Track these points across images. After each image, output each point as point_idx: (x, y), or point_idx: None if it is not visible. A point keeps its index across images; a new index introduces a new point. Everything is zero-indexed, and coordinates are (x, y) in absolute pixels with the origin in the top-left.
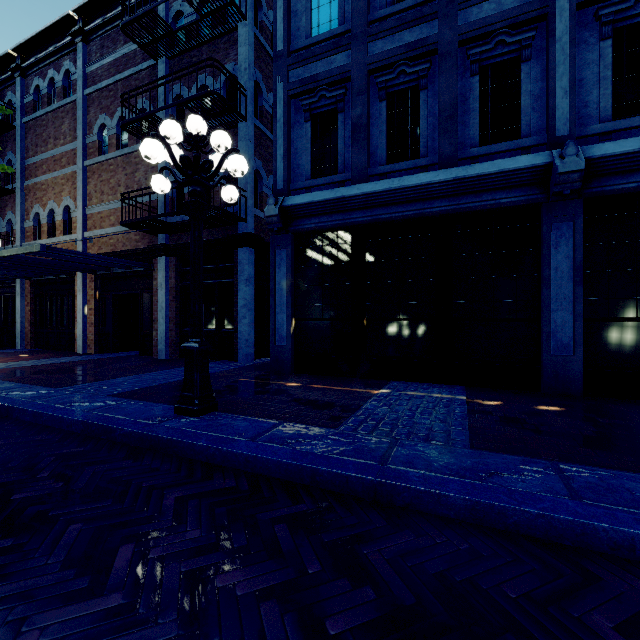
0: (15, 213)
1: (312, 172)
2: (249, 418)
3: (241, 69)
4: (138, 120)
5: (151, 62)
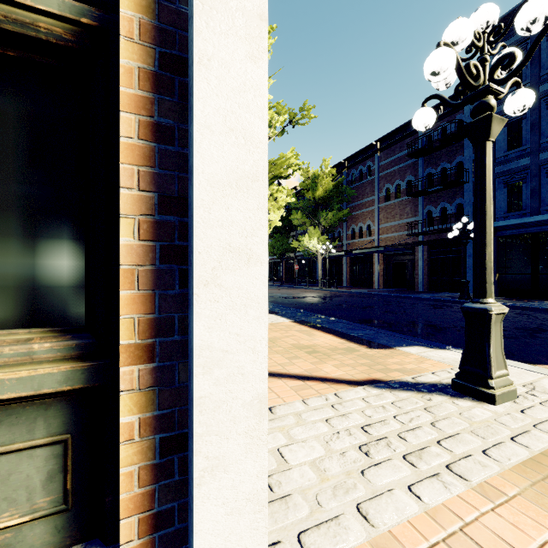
0: (342, 228)
1: (507, 209)
2: None
3: (465, 160)
4: (415, 193)
5: (414, 159)
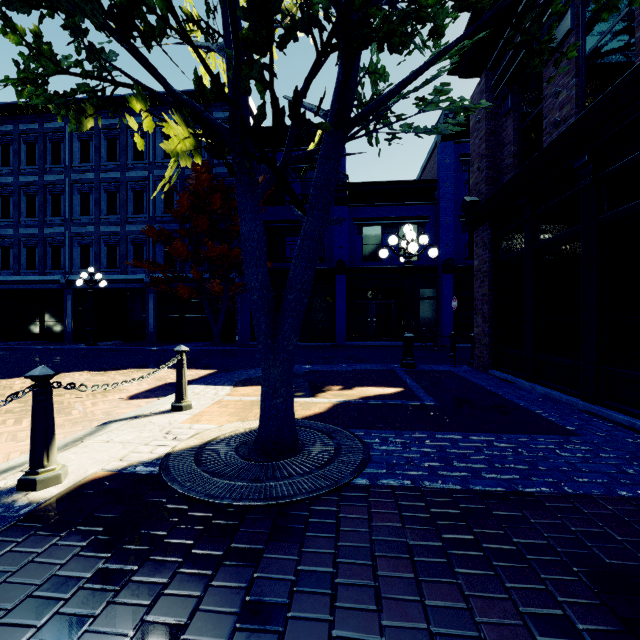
0: None
1: (2, 267)
2: None
3: None
4: None
5: None
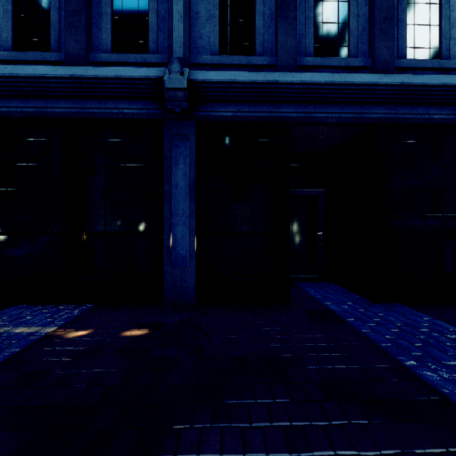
0: None
1: None
2: None
3: None
4: None
5: None
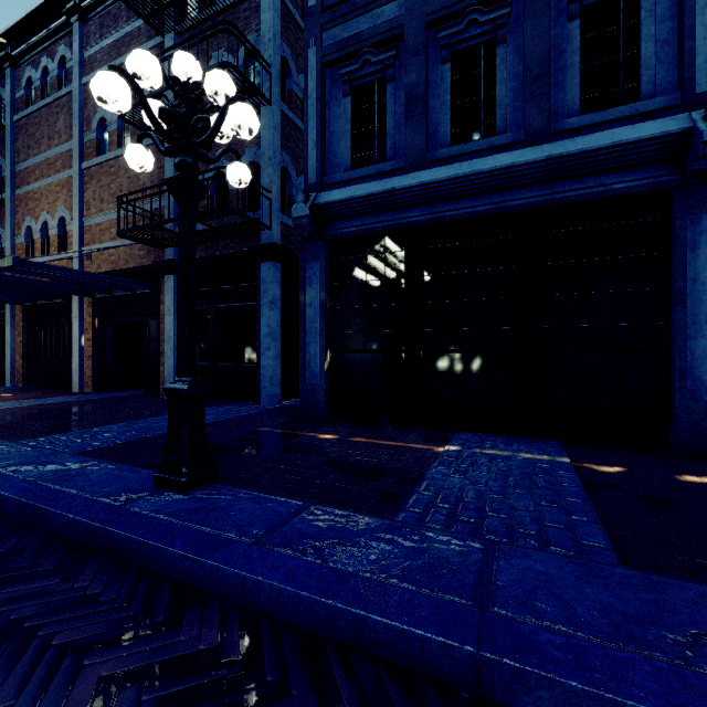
0: (5, 228)
1: (353, 161)
2: (260, 495)
3: (264, 40)
4: (138, 105)
5: (157, 40)
